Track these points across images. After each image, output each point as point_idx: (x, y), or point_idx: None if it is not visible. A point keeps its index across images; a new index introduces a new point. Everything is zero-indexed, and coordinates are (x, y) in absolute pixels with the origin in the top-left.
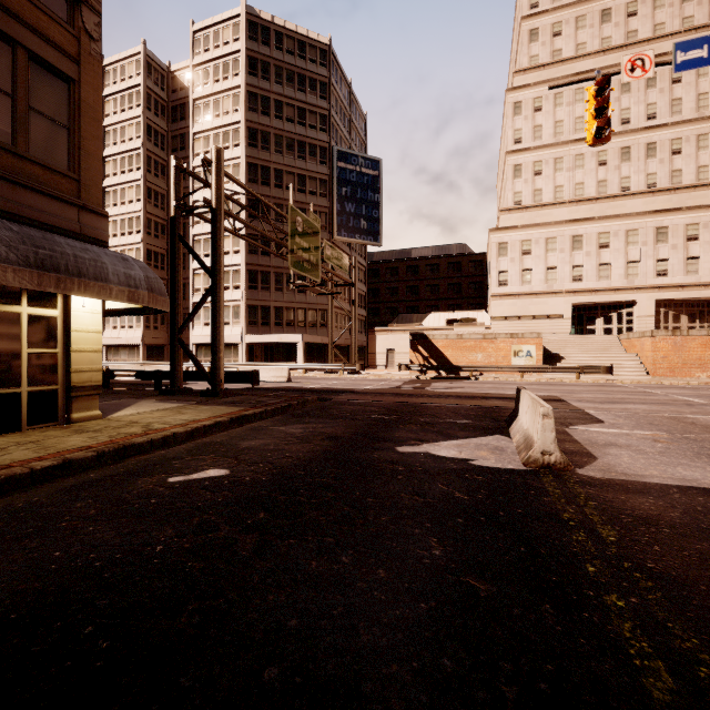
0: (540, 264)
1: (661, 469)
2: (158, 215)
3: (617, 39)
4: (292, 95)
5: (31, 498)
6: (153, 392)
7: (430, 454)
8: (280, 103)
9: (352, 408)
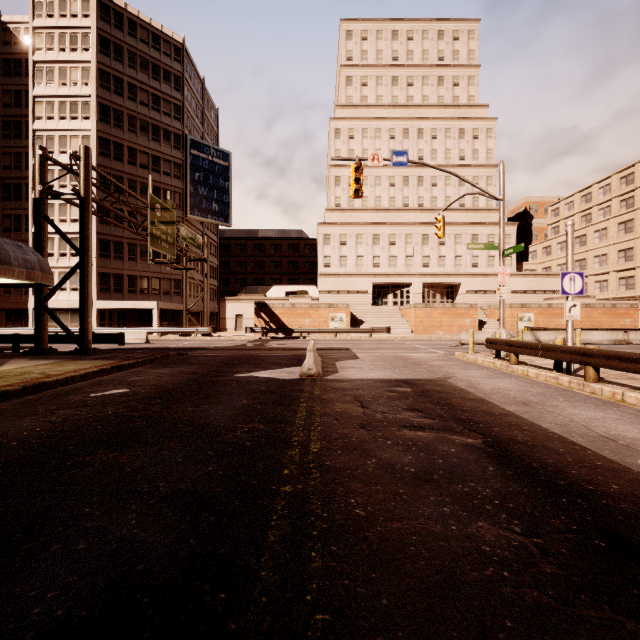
0: (353, 253)
1: (362, 374)
2: None
3: (402, 99)
4: (146, 82)
5: (0, 407)
6: (13, 353)
7: (254, 376)
8: (133, 86)
9: (206, 358)
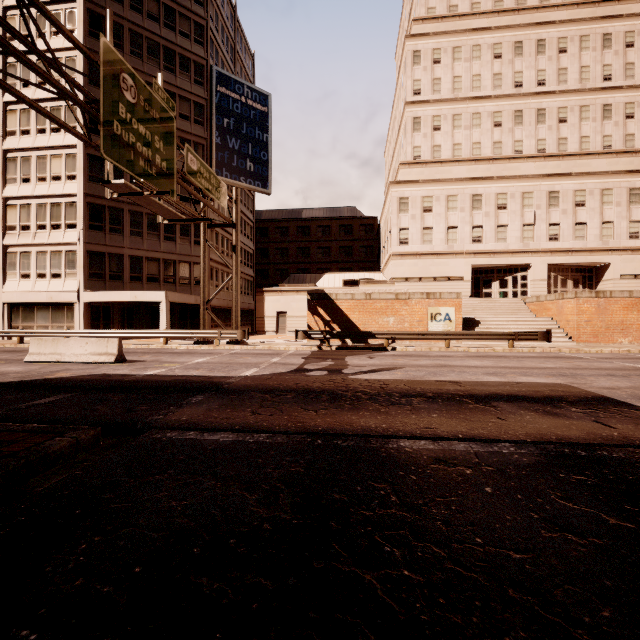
0: (441, 223)
1: None
2: None
3: (508, 4)
4: None
5: None
6: None
7: None
8: None
9: (167, 520)
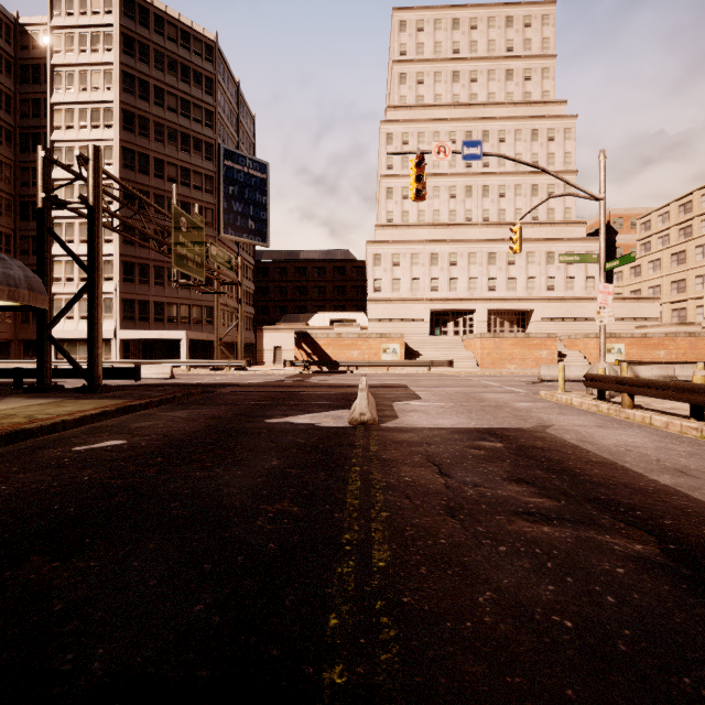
0: (407, 275)
1: (430, 421)
2: (1, 188)
3: (463, 97)
4: (174, 85)
5: None
6: (14, 390)
7: (290, 422)
8: (160, 90)
9: (234, 397)
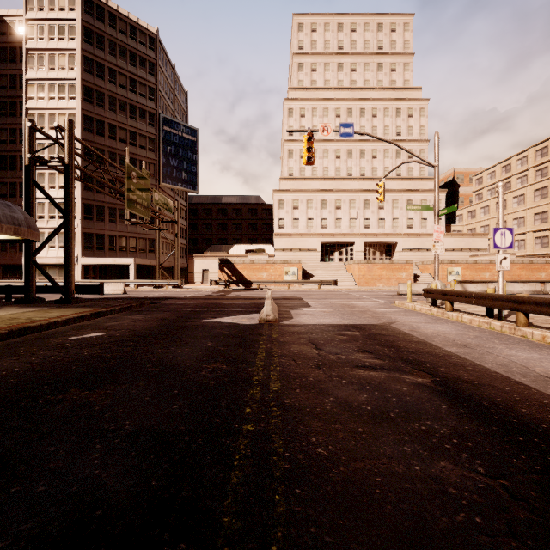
0: (304, 216)
1: (314, 320)
2: None
3: (346, 83)
4: (124, 67)
5: None
6: (6, 302)
7: (217, 321)
8: (113, 71)
9: (175, 306)
